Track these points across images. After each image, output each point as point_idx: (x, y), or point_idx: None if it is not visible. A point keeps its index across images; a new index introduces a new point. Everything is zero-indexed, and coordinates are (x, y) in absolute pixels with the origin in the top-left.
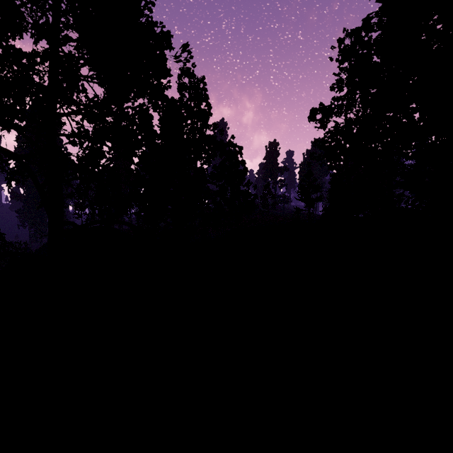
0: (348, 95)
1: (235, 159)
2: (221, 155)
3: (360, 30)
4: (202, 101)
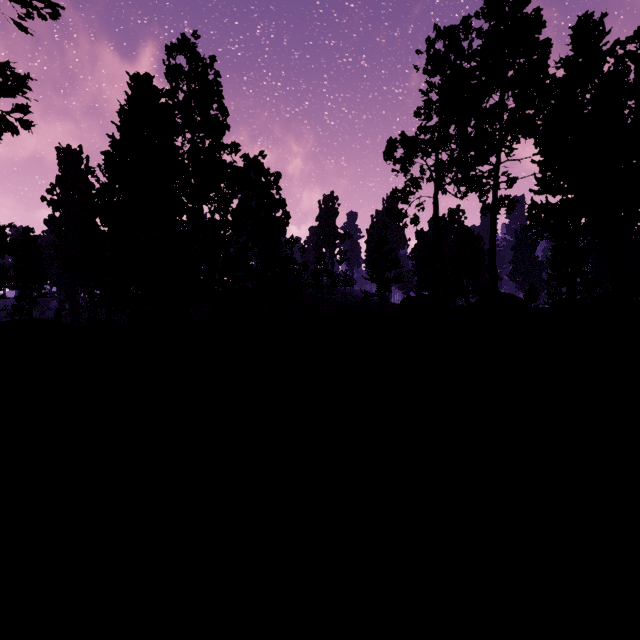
0: (440, 126)
1: (267, 197)
2: (241, 187)
3: (457, 29)
4: (212, 102)
